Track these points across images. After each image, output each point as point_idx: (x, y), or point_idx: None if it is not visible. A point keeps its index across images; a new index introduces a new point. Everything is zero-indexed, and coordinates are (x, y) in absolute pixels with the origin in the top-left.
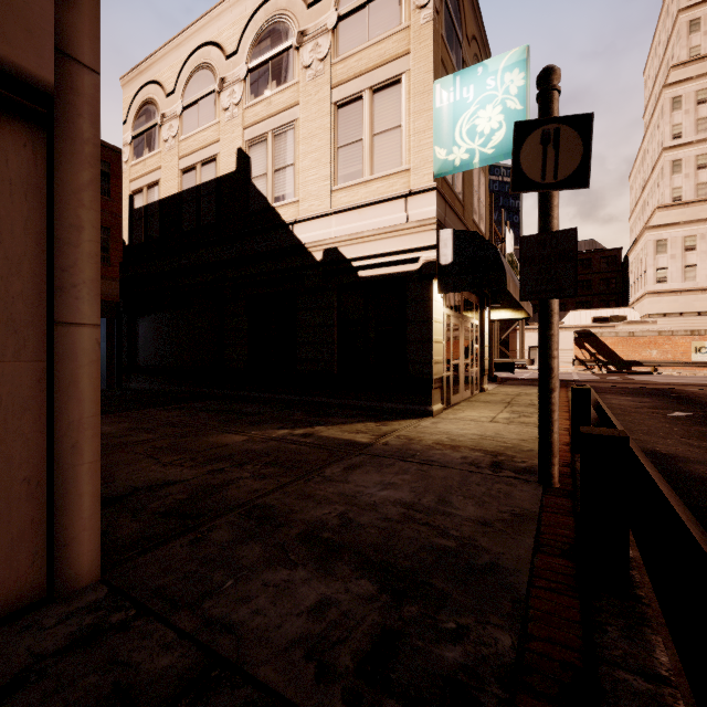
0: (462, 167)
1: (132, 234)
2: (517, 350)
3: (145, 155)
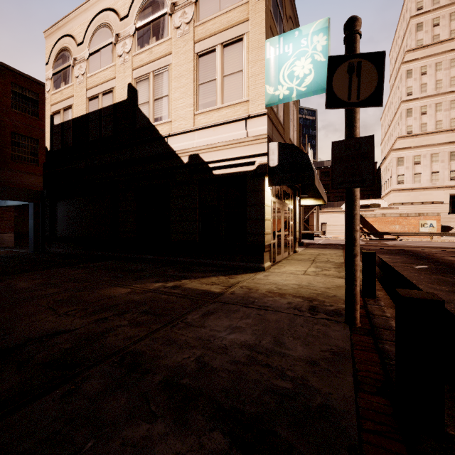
0: (284, 99)
1: (52, 143)
2: (314, 225)
3: (62, 87)
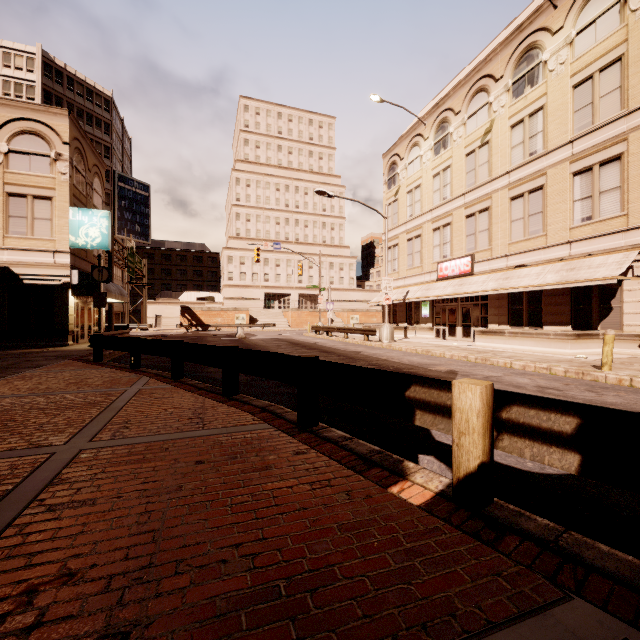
0: (83, 247)
1: None
2: (147, 318)
3: None
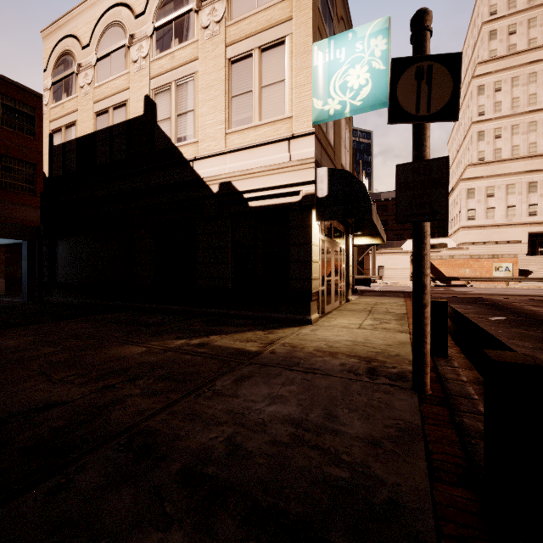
0: (335, 116)
1: (51, 168)
2: (369, 269)
3: (63, 99)
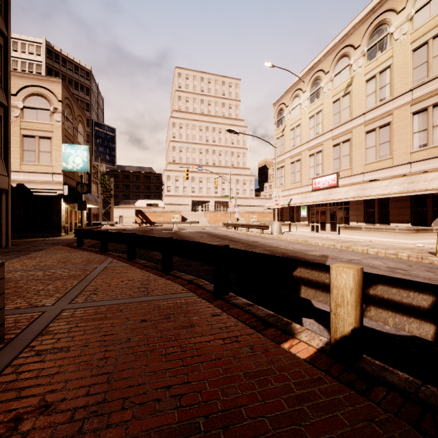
0: (71, 170)
1: None
2: (114, 217)
3: None
